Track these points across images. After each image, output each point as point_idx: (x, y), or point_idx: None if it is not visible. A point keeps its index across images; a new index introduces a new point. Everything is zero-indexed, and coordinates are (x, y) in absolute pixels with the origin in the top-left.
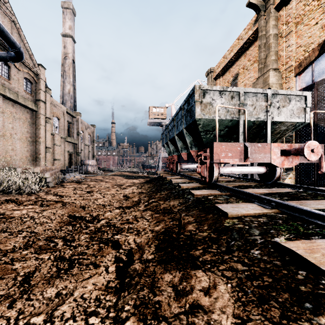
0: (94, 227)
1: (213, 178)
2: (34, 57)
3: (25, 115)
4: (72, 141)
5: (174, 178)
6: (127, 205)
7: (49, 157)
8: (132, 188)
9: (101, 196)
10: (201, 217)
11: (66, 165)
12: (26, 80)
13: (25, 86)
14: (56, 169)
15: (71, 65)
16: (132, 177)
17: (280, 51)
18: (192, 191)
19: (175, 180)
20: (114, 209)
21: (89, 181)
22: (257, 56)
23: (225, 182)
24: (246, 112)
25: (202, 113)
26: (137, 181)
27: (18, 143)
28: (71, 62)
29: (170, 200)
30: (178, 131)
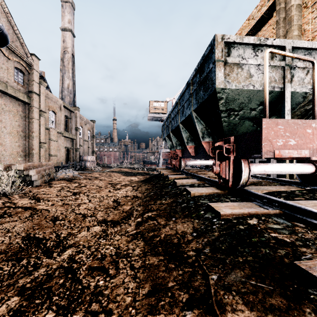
0: (46, 268)
1: (239, 181)
2: (26, 46)
3: (16, 108)
4: (70, 137)
5: (178, 177)
6: (114, 219)
7: (43, 153)
8: (127, 189)
9: (86, 200)
10: (280, 316)
11: (63, 161)
12: (17, 71)
13: (16, 77)
14: (44, 166)
15: (71, 59)
16: (131, 174)
17: (305, 24)
18: (214, 205)
19: (180, 181)
20: (93, 225)
21: (82, 179)
22: (272, 35)
23: (248, 184)
24: (316, 67)
25: (227, 80)
26: (136, 179)
27: (8, 137)
28: (70, 57)
29: (177, 220)
30: (184, 116)
